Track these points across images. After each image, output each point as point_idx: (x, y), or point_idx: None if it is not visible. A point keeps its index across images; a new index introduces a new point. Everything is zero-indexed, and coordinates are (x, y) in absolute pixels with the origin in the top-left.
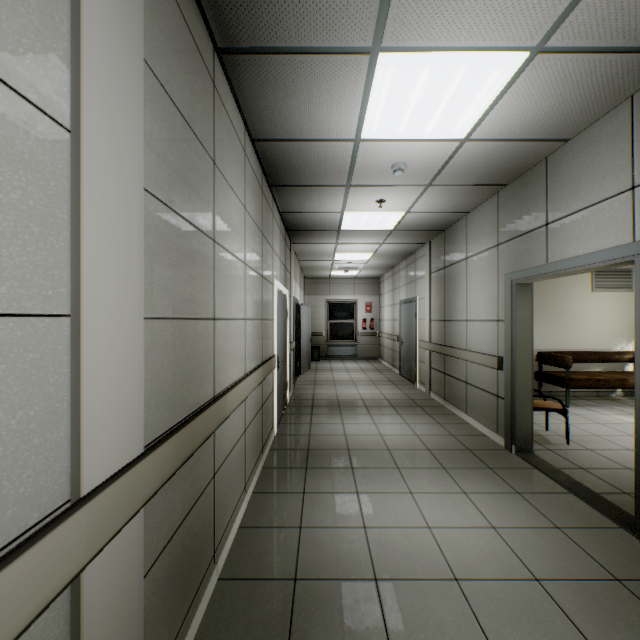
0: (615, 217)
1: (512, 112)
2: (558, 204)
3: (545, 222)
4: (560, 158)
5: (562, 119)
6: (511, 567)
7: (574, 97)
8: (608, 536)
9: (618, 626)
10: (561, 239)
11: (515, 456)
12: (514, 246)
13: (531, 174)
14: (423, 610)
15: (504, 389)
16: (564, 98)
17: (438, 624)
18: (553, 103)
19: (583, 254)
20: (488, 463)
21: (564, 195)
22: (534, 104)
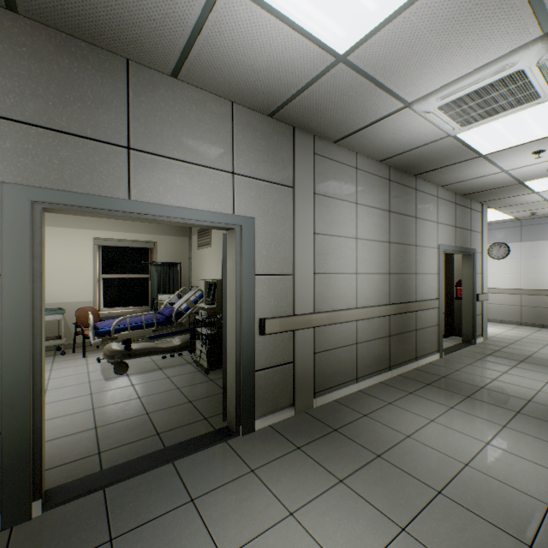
0: (220, 188)
1: (263, 38)
2: (152, 135)
3: (127, 144)
4: (155, 83)
5: (222, 72)
6: (343, 494)
7: (256, 78)
8: (245, 447)
9: (344, 450)
10: (157, 179)
11: (54, 511)
12: (38, 140)
13: (93, 54)
14: (466, 543)
15: (6, 412)
16: (260, 73)
17: (462, 529)
18: (257, 67)
19: (194, 208)
20: (90, 544)
21: (162, 131)
22: (265, 55)
